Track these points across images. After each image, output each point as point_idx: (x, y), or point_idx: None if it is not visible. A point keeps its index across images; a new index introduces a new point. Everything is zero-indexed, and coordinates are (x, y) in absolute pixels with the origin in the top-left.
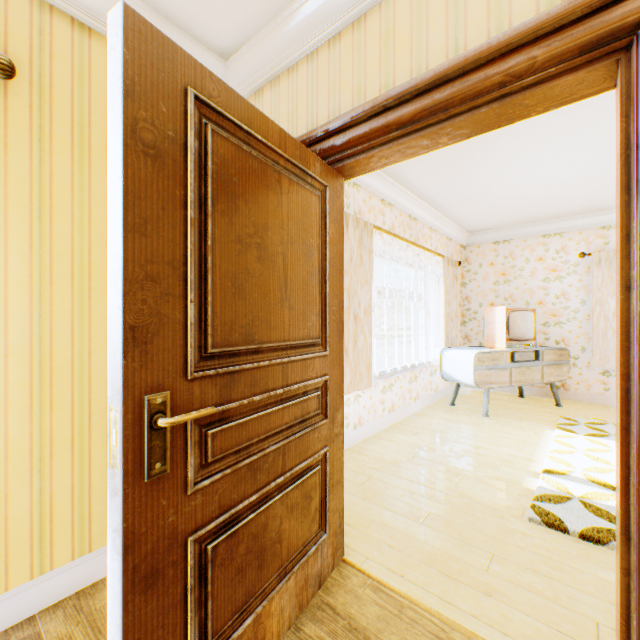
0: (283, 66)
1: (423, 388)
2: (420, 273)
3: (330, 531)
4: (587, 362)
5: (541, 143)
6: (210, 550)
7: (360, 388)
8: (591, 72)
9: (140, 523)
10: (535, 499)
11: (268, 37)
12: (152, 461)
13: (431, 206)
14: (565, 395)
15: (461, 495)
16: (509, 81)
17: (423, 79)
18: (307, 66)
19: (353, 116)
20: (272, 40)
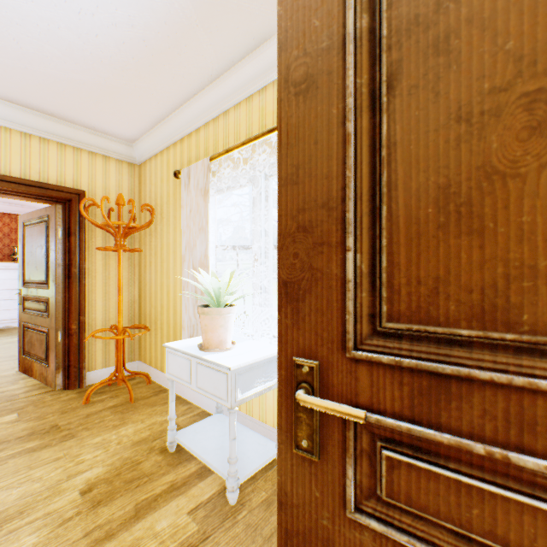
0: None
1: None
2: None
3: None
4: None
5: None
6: None
7: None
8: None
9: (292, 490)
10: None
11: None
12: (298, 432)
13: None
14: None
15: None
16: None
17: None
18: None
19: None
20: None
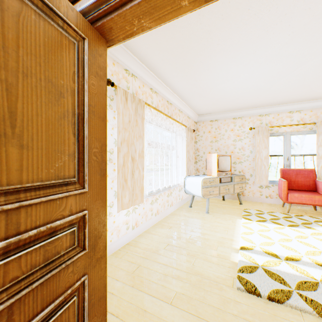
0: None
1: (175, 199)
2: (174, 135)
3: None
4: (253, 181)
5: (237, 61)
6: None
7: (136, 204)
8: None
9: None
10: (239, 271)
11: None
12: None
13: (179, 97)
14: (243, 198)
15: (196, 273)
16: None
17: None
18: None
19: None
20: None
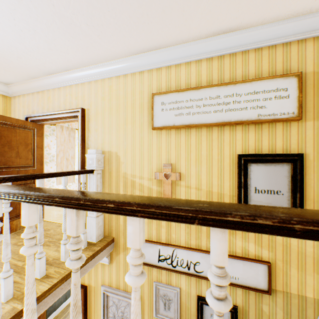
0: (26, 93)
1: None
2: None
3: None
4: None
5: None
6: None
7: (69, 182)
8: (76, 120)
9: None
10: None
11: (20, 85)
12: None
13: None
14: None
15: None
16: (65, 118)
17: (52, 113)
18: (32, 95)
19: (40, 115)
20: (22, 86)
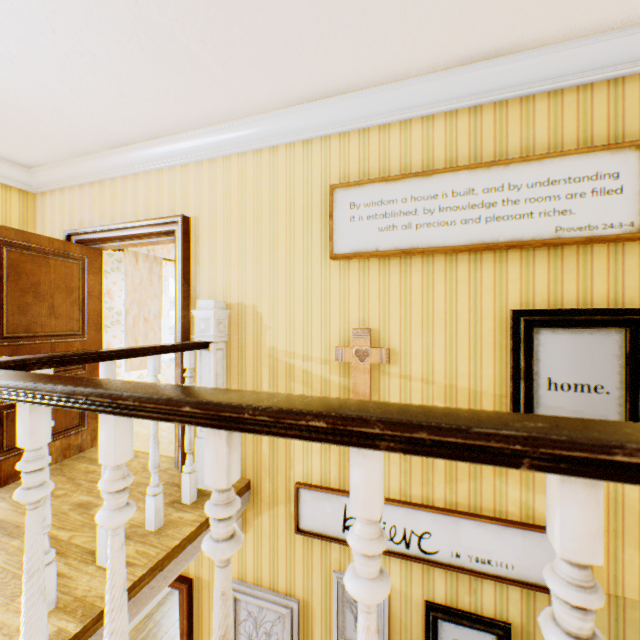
0: (66, 186)
1: None
2: None
3: (90, 428)
4: None
5: None
6: (6, 413)
7: None
8: (171, 239)
9: None
10: None
11: (56, 169)
12: None
13: None
14: None
15: None
16: (148, 236)
17: (120, 225)
18: (80, 190)
19: (96, 229)
20: (59, 171)
